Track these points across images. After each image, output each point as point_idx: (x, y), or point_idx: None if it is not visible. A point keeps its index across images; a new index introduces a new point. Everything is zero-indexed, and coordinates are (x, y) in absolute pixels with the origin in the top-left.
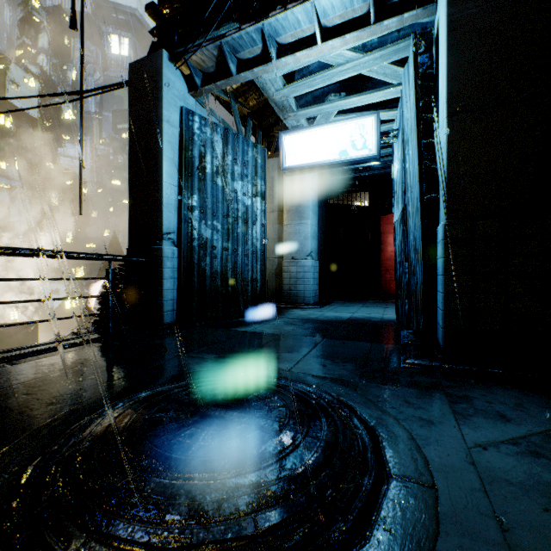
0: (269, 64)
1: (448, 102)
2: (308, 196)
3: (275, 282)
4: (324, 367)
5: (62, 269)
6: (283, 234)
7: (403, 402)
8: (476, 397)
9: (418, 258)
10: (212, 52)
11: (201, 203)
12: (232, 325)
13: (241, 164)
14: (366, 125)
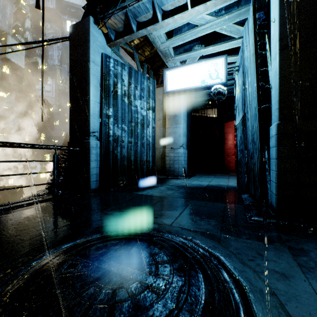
0: (157, 24)
1: (280, 40)
2: (181, 110)
3: (160, 163)
4: (194, 222)
5: (38, 155)
6: (166, 133)
7: (257, 254)
8: (311, 250)
9: (256, 147)
10: (121, 17)
11: (114, 113)
12: (134, 190)
13: (140, 89)
14: (218, 63)
